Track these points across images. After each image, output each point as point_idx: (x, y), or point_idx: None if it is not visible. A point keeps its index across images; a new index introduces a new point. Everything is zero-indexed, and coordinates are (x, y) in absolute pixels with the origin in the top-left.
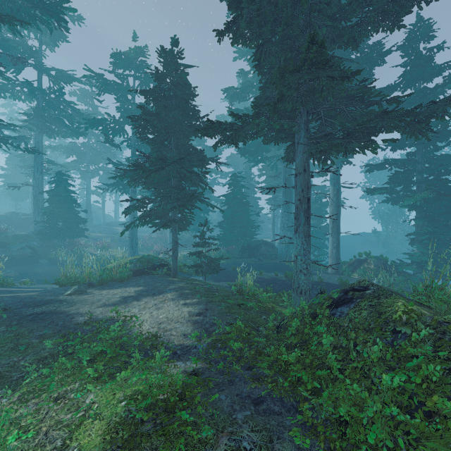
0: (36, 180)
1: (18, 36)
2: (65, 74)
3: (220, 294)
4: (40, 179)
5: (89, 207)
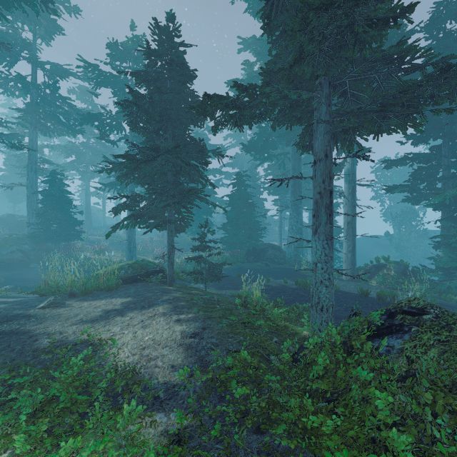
0: (30, 180)
1: (11, 29)
2: (61, 68)
3: (222, 307)
4: (34, 179)
5: (88, 209)
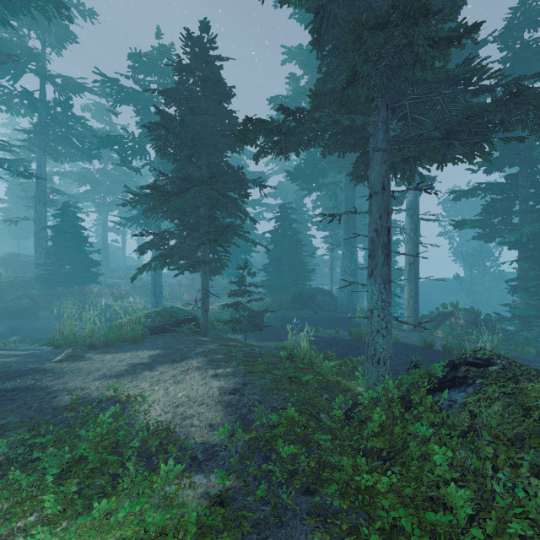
0: (38, 214)
1: (16, 36)
2: (74, 82)
3: (265, 360)
4: (43, 212)
5: (105, 247)
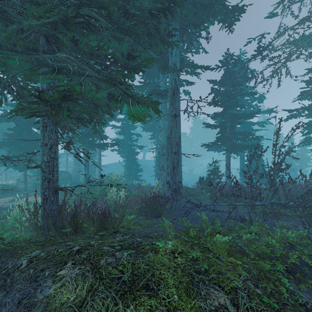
0: None
1: None
2: None
3: None
4: None
5: None
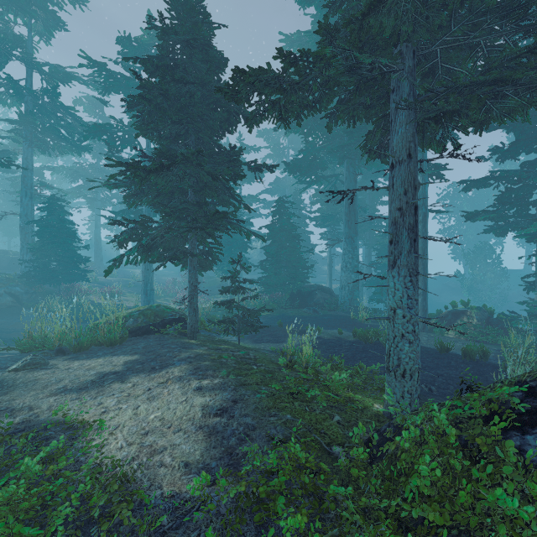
0: (24, 208)
1: (1, 22)
2: (63, 71)
3: (260, 368)
4: (29, 206)
5: (98, 244)
